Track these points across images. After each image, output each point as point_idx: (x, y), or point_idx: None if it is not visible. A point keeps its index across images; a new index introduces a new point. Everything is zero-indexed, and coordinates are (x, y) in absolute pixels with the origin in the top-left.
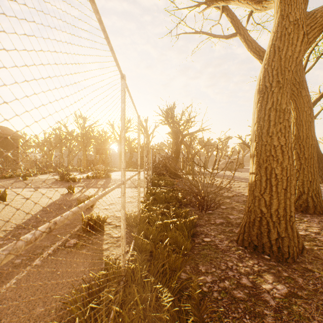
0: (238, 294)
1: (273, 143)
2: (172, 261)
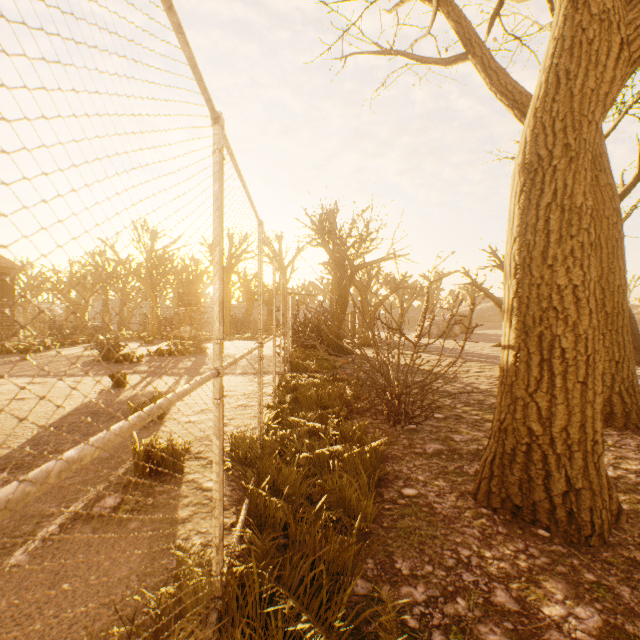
0: (490, 636)
1: (557, 280)
2: (335, 553)
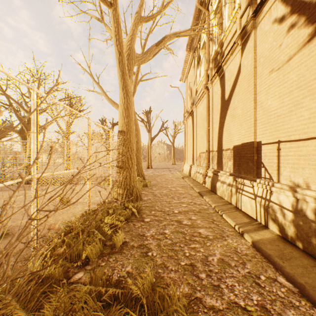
0: None
1: None
2: None
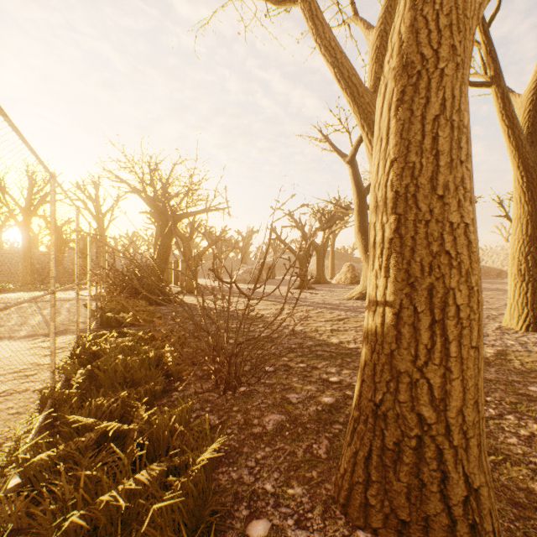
0: None
1: (450, 216)
2: None
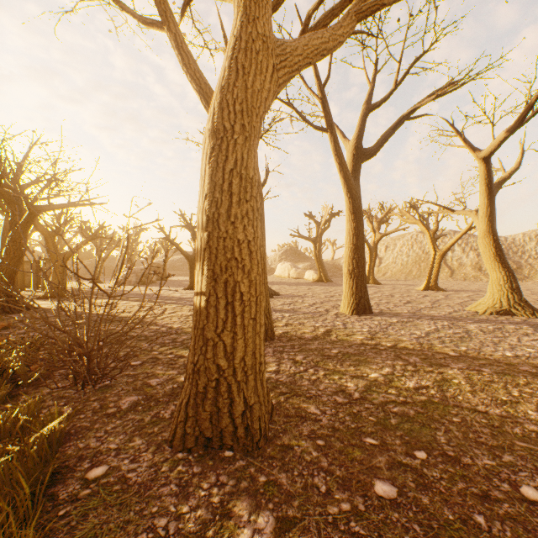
0: None
1: (238, 235)
2: None
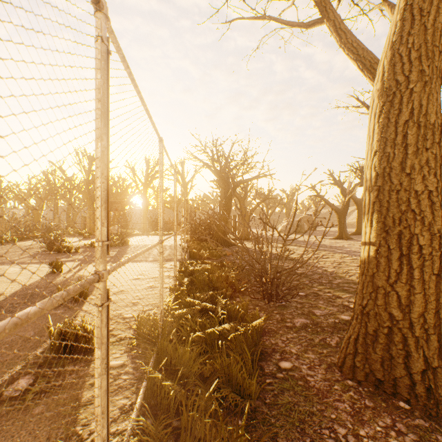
0: None
1: (415, 186)
2: None
